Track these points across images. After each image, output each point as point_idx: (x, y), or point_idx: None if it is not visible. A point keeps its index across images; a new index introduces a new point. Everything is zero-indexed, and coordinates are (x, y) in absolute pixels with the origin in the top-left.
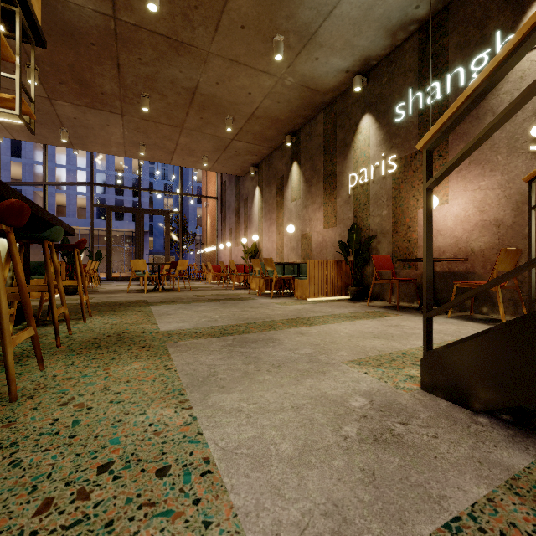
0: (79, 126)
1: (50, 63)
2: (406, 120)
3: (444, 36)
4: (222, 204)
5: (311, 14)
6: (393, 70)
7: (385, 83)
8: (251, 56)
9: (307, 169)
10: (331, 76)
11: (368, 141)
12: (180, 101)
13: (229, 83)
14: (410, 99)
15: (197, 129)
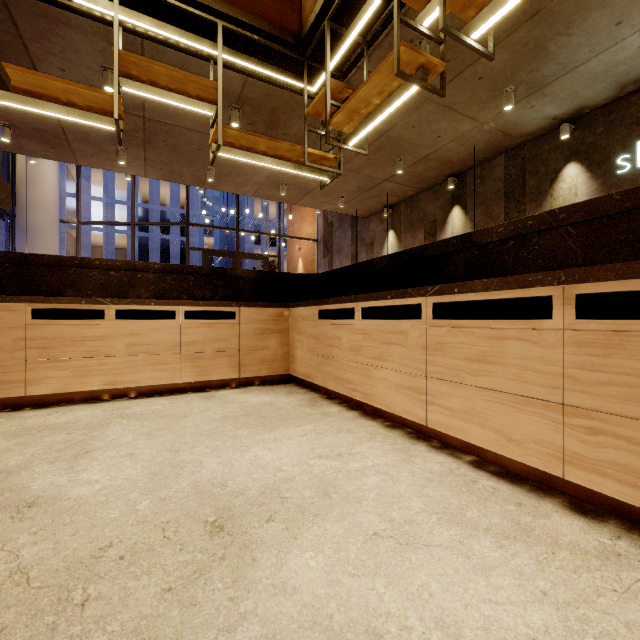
0: (230, 164)
1: (255, 105)
2: (632, 172)
3: None
4: (326, 248)
5: (555, 69)
6: (612, 121)
7: (601, 133)
8: (468, 103)
9: (478, 215)
10: (534, 122)
11: (574, 190)
12: (360, 143)
13: (426, 127)
14: (639, 152)
15: (355, 169)
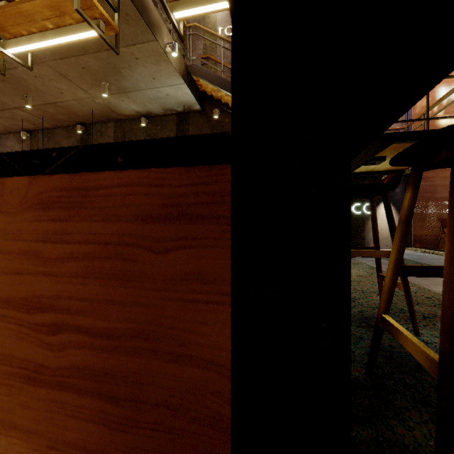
0: None
1: None
2: None
3: (187, 125)
4: None
5: (130, 85)
6: (163, 125)
7: (159, 129)
8: (79, 80)
9: None
10: (127, 110)
11: None
12: None
13: (48, 81)
14: None
15: None
